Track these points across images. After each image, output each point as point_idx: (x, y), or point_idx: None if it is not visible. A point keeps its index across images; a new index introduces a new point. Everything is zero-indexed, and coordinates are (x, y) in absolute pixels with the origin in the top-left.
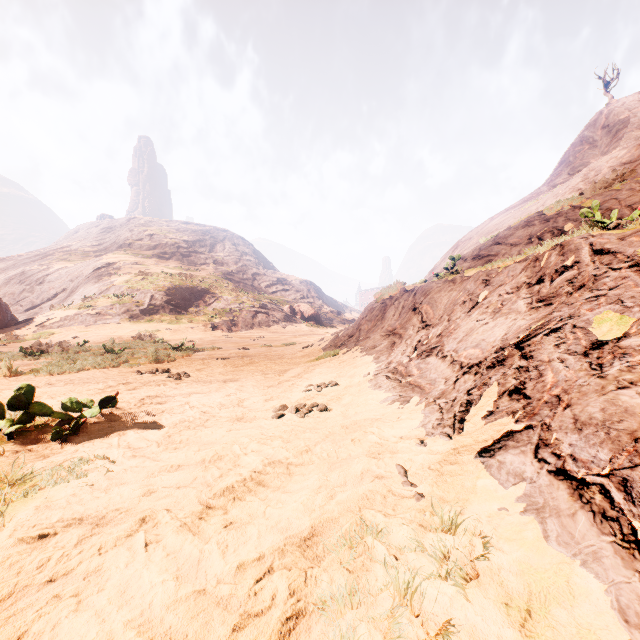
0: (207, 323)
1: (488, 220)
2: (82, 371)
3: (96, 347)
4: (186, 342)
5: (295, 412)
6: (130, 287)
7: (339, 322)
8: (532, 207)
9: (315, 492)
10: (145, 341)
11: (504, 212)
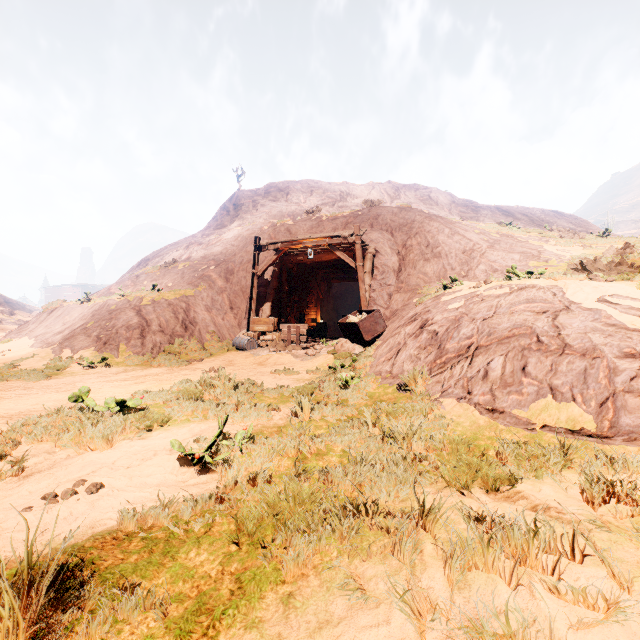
0: None
1: (164, 247)
2: None
3: None
4: None
5: None
6: None
7: (13, 323)
8: (163, 258)
9: (6, 360)
10: None
11: (173, 245)
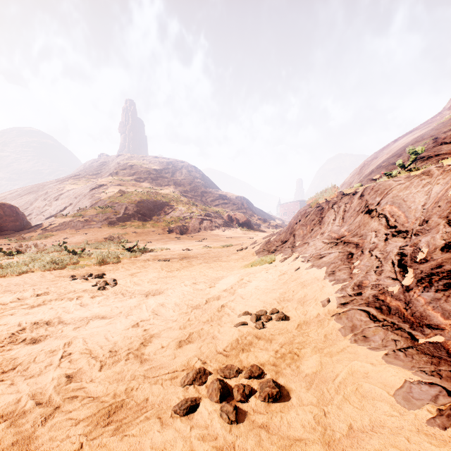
0: (165, 227)
1: (392, 142)
2: (25, 274)
3: (70, 247)
4: (145, 243)
5: (218, 398)
6: (111, 201)
7: (265, 227)
8: None
9: None
10: (113, 242)
11: (408, 134)
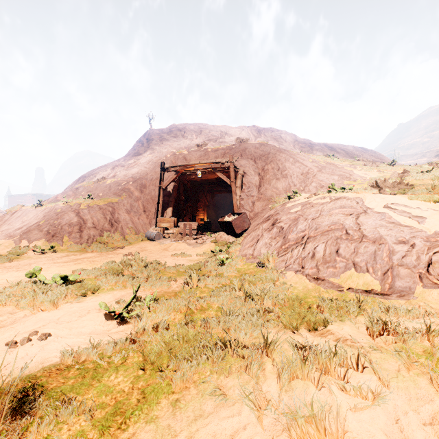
0: None
1: (97, 168)
2: None
3: None
4: None
5: None
6: None
7: None
8: (96, 175)
9: None
10: None
11: (103, 167)
